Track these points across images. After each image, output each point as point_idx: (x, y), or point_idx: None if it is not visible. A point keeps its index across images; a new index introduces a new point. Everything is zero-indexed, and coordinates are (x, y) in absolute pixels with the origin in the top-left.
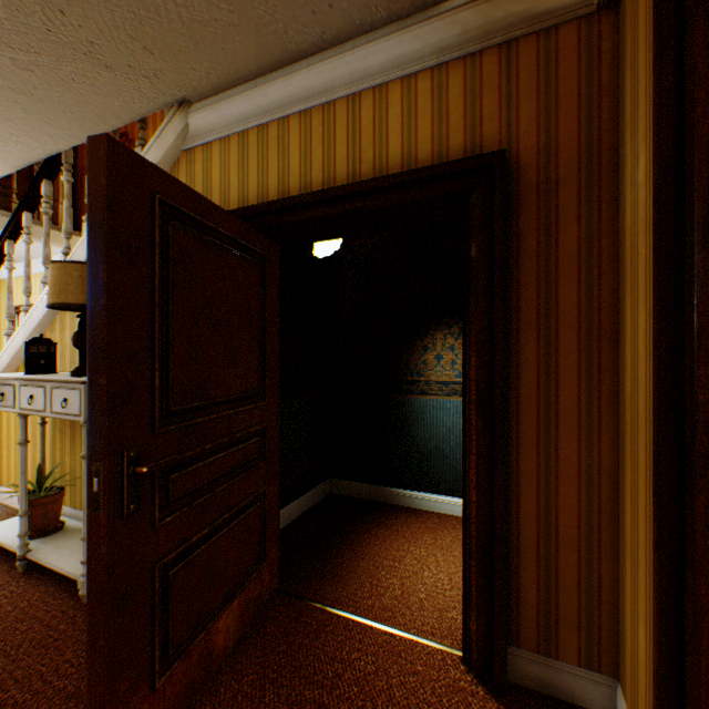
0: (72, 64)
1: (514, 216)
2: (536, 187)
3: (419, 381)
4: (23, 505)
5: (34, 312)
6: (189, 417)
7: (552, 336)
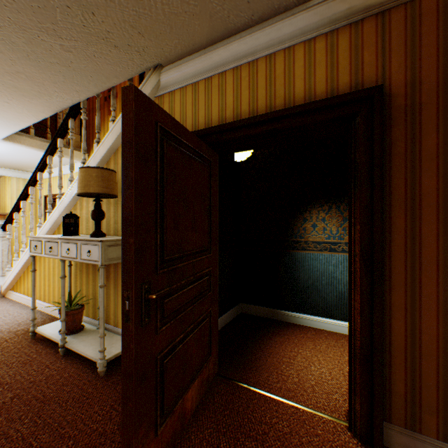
0: (95, 46)
1: (387, 130)
2: (404, 109)
3: (300, 241)
4: (63, 315)
5: (65, 198)
6: (173, 263)
7: (416, 211)
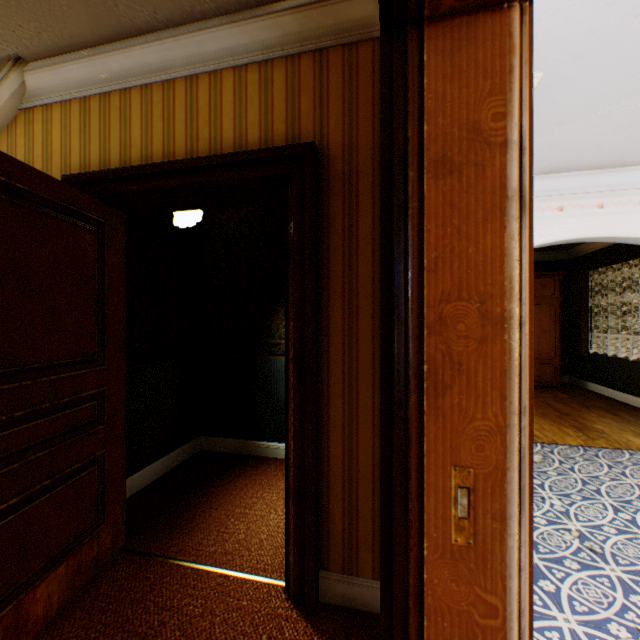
0: None
1: (326, 201)
2: (342, 177)
3: (281, 344)
4: None
5: None
6: None
7: (354, 304)
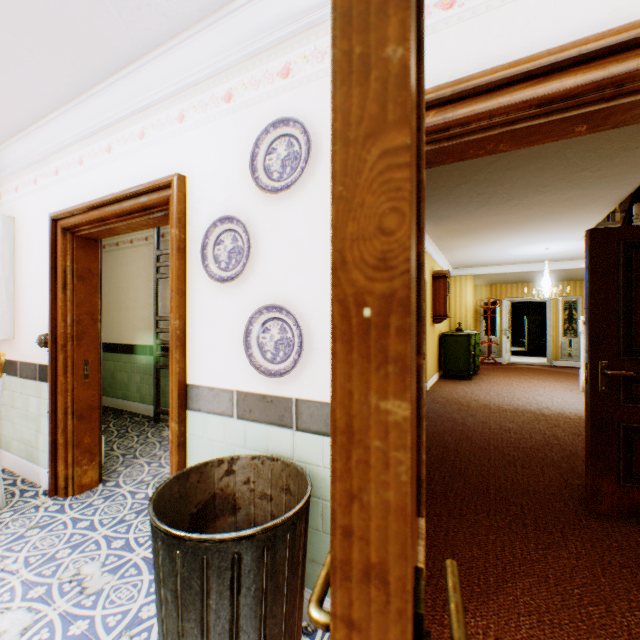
0: (616, 158)
1: None
2: None
3: None
4: None
5: None
6: None
7: None
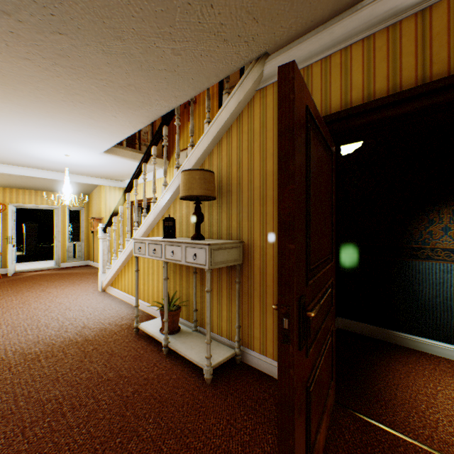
0: (204, 44)
1: None
2: None
3: (423, 248)
4: (166, 315)
5: (159, 203)
6: (313, 273)
7: None
